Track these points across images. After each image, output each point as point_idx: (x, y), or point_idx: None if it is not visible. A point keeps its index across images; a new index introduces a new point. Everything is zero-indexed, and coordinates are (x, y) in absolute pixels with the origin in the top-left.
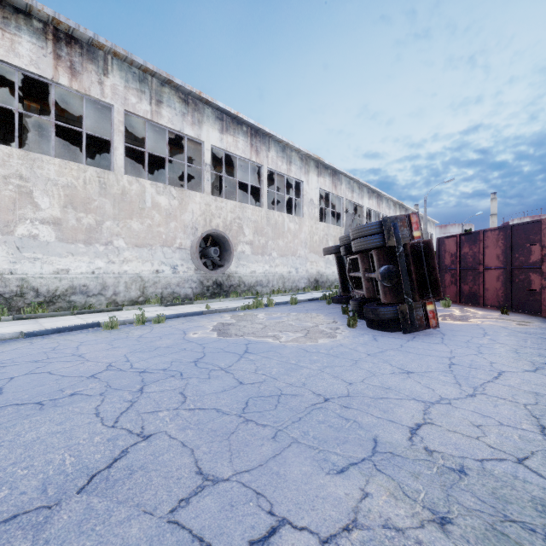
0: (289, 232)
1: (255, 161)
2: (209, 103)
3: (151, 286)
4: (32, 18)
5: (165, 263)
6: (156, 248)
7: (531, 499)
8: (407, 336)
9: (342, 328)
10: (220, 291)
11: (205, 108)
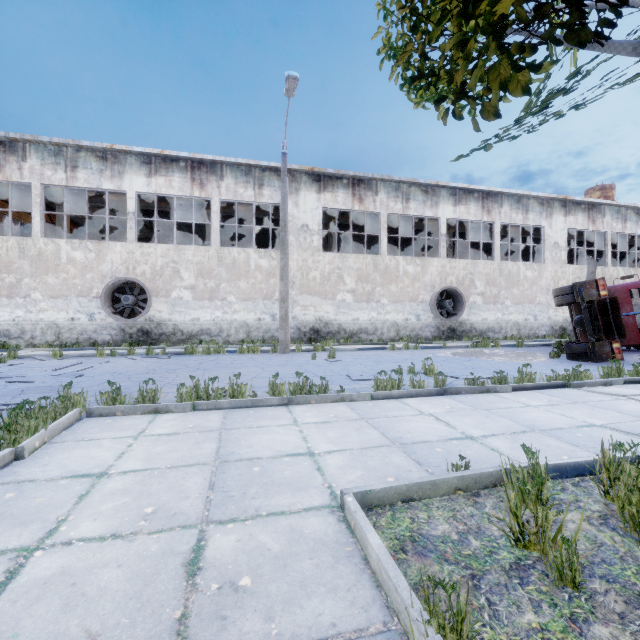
0: (525, 280)
1: (486, 220)
2: (444, 186)
3: (402, 329)
4: (343, 179)
5: (411, 313)
6: (406, 303)
7: (544, 380)
8: (590, 363)
9: (543, 358)
10: (453, 335)
11: (440, 191)
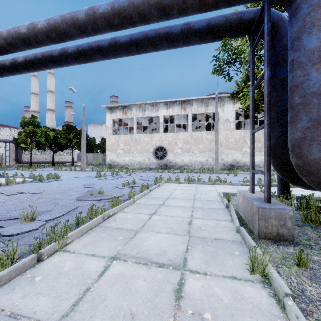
0: None
1: None
2: None
3: None
4: None
5: None
6: None
7: None
8: None
9: None
10: None
11: None
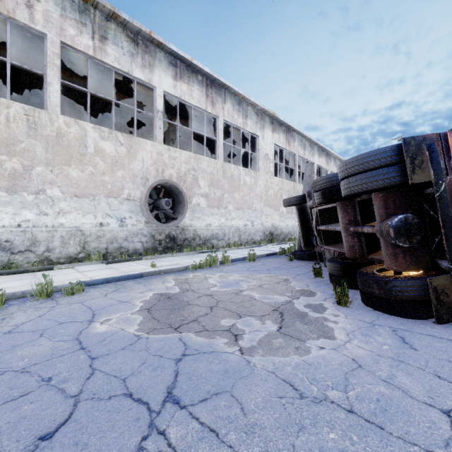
0: (245, 185)
1: (211, 112)
2: (161, 46)
3: (93, 240)
4: None
5: (110, 215)
6: (100, 199)
7: None
8: (451, 332)
9: (330, 308)
10: (173, 245)
11: (156, 51)
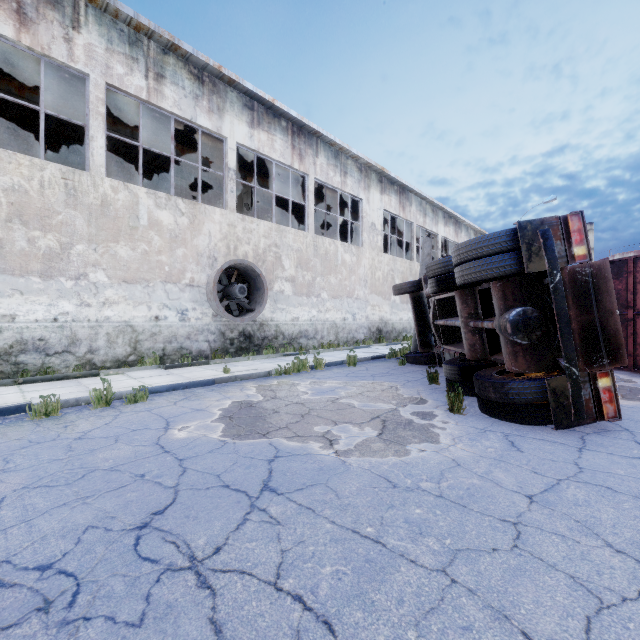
0: (344, 266)
1: (298, 169)
2: (233, 84)
3: (147, 339)
4: None
5: (168, 306)
6: (155, 285)
7: None
8: (568, 437)
9: (441, 416)
10: (249, 345)
11: (227, 91)
